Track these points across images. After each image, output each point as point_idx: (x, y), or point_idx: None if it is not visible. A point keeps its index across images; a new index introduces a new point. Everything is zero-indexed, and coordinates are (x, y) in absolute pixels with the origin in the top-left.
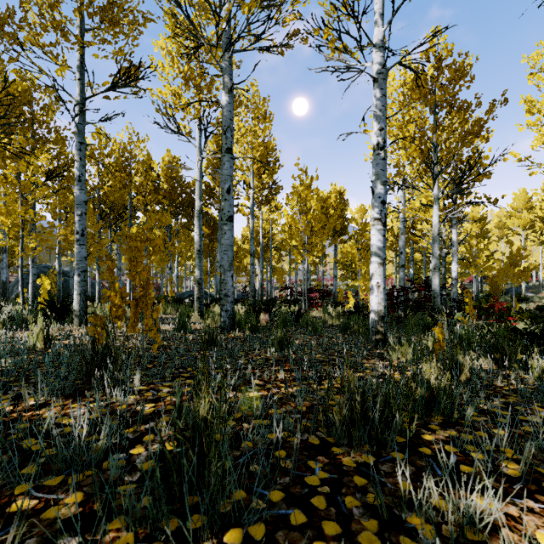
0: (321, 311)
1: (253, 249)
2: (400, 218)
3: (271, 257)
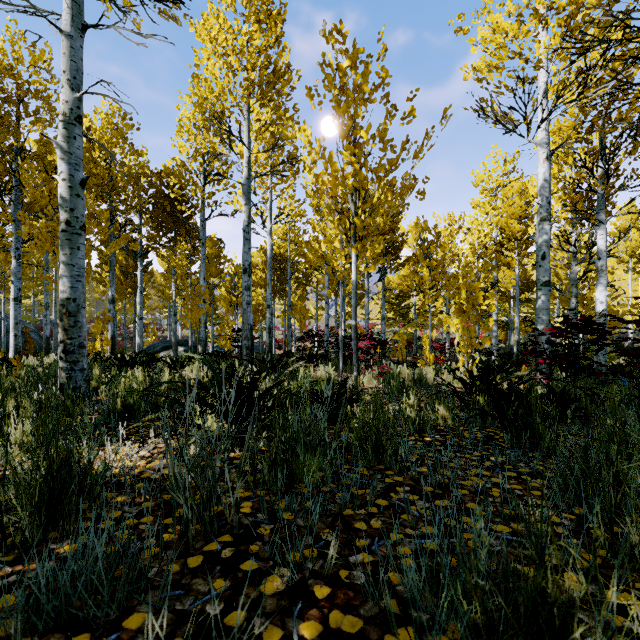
0: (377, 376)
1: (249, 260)
2: (541, 187)
3: (289, 291)
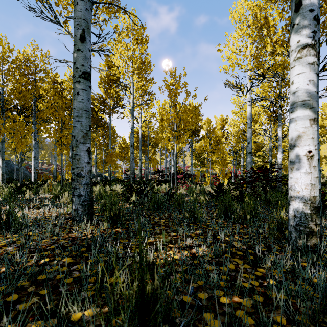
0: (186, 189)
1: (133, 141)
2: (248, 116)
3: (148, 151)
